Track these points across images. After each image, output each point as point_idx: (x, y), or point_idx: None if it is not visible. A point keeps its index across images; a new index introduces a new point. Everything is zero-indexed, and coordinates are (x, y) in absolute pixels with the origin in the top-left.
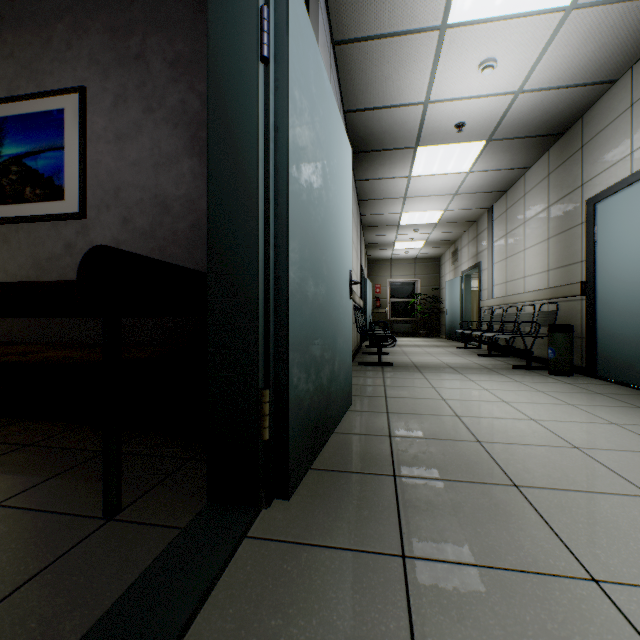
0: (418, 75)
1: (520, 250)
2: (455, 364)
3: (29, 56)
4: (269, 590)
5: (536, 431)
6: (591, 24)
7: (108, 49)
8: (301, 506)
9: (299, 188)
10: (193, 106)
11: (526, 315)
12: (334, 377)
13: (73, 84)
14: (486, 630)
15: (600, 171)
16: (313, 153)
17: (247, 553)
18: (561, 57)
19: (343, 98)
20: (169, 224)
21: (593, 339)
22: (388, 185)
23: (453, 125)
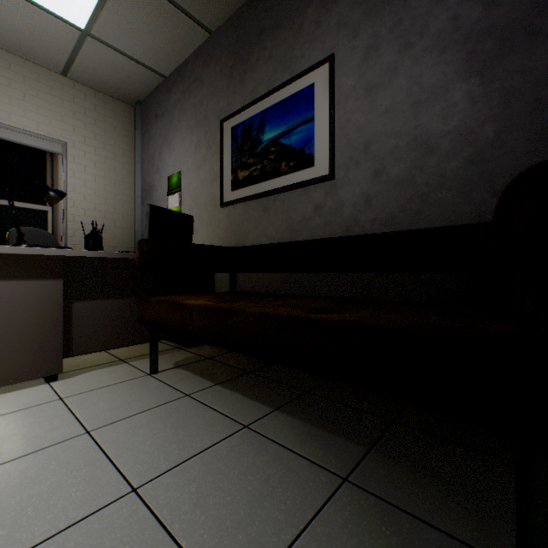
0: None
1: None
2: None
3: (283, 51)
4: None
5: None
6: None
7: (356, 6)
8: None
9: None
10: (469, 17)
11: None
12: None
13: (321, 57)
14: None
15: None
16: None
17: None
18: None
19: None
20: (432, 166)
21: None
22: None
23: None
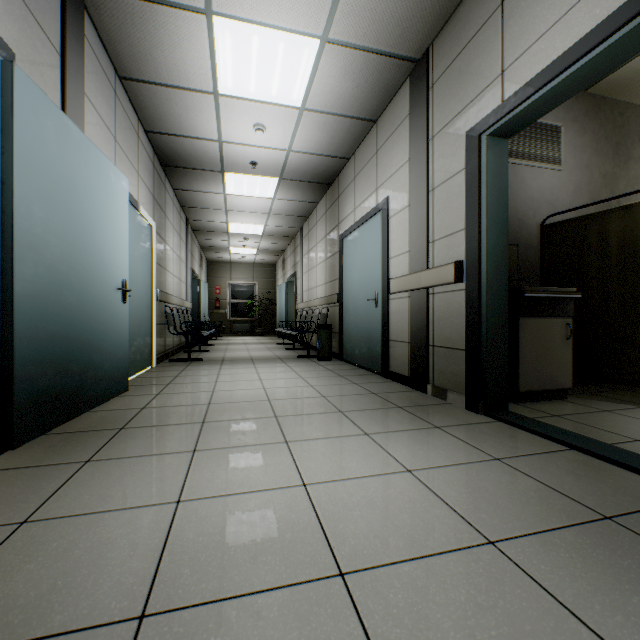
0: (207, 120)
1: (315, 265)
2: (259, 357)
3: None
4: None
5: (257, 394)
6: (319, 122)
7: None
8: (27, 453)
9: (31, 225)
10: None
11: (316, 316)
12: (93, 366)
13: None
14: (111, 476)
15: (345, 217)
16: (54, 195)
17: None
18: (309, 136)
19: (141, 120)
20: None
21: (342, 334)
22: (207, 198)
23: (249, 162)
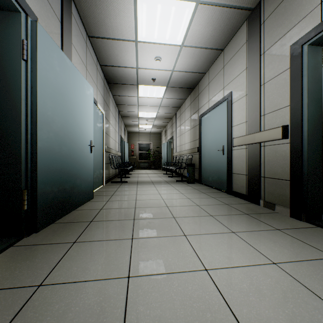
0: (131, 57)
1: (184, 133)
2: (155, 181)
3: None
4: (14, 257)
5: (160, 203)
6: (191, 53)
7: None
8: (43, 234)
9: (46, 110)
10: None
11: (184, 159)
12: (76, 186)
13: None
14: (87, 253)
15: (202, 105)
16: (57, 94)
17: (10, 250)
18: (184, 61)
19: (98, 59)
20: None
21: (200, 169)
22: (129, 99)
23: (151, 78)
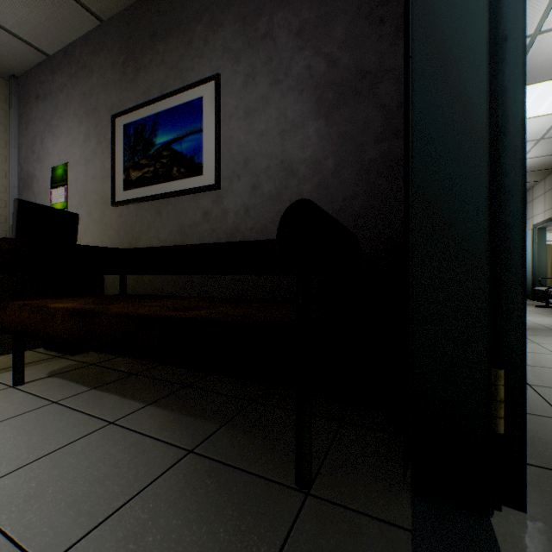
0: (534, 2)
1: None
2: None
3: (175, 59)
4: None
5: None
6: None
7: (238, 36)
8: (540, 522)
9: None
10: (318, 69)
11: None
12: None
13: (209, 74)
14: None
15: None
16: None
17: None
18: None
19: None
20: (294, 186)
21: None
22: None
23: None
